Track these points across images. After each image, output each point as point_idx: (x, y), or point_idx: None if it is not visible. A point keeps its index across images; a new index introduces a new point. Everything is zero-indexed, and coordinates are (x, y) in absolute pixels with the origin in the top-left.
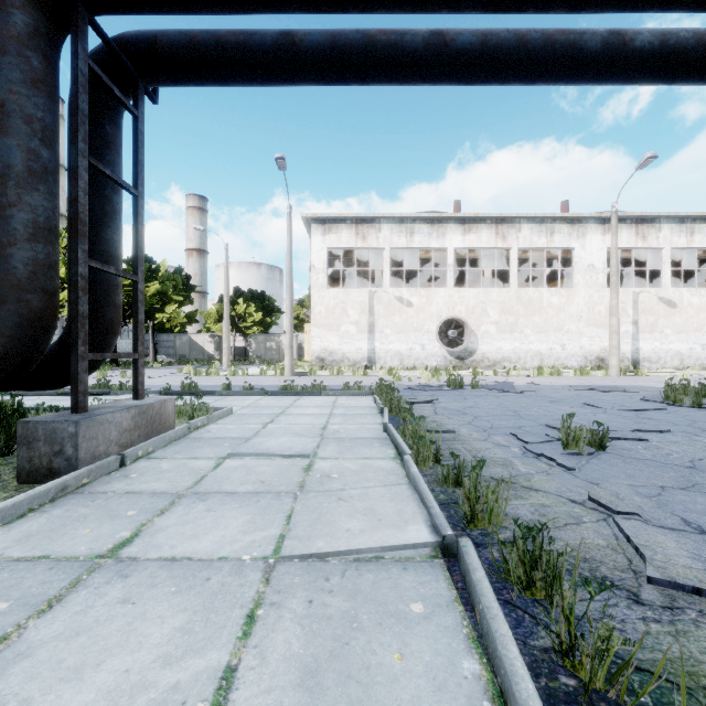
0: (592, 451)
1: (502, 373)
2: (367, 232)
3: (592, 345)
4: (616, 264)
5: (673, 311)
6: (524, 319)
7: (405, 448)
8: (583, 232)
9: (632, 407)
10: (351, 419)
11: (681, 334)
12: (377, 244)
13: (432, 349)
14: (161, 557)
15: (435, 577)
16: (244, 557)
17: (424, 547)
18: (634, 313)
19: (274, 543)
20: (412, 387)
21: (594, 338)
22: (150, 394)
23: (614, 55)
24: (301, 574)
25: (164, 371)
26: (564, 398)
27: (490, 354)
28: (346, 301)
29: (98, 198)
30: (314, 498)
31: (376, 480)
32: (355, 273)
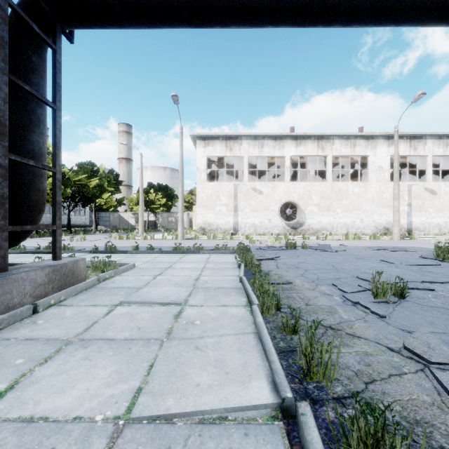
0: (396, 300)
1: (322, 238)
2: (233, 145)
3: (381, 219)
4: (397, 165)
5: (434, 197)
6: (336, 202)
7: (253, 298)
8: (374, 145)
9: (415, 263)
10: (217, 272)
11: (439, 212)
12: (240, 153)
13: (276, 222)
14: (20, 417)
15: (274, 447)
16: (97, 417)
17: (264, 408)
18: (409, 198)
19: (129, 398)
20: (261, 248)
21: (382, 214)
22: (83, 253)
23: (412, 1)
24: (145, 441)
25: (101, 236)
26: (366, 256)
27: (313, 225)
28: (219, 191)
29: (25, 109)
30: (176, 346)
31: (230, 327)
32: (225, 172)
